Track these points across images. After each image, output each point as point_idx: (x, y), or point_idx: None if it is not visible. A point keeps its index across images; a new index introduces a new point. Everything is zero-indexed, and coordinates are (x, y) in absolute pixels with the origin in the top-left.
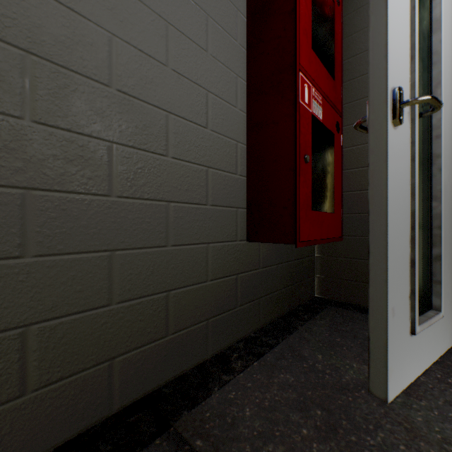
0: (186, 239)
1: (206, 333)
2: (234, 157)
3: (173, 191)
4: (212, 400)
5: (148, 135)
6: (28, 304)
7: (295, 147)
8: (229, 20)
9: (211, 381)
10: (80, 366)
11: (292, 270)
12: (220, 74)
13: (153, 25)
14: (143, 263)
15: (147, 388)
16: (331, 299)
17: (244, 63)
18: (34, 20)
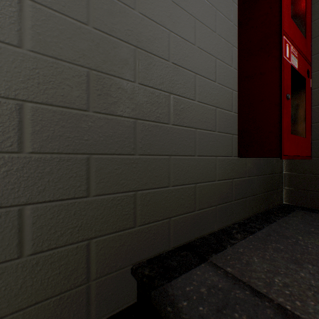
0: (204, 153)
1: (215, 214)
2: (231, 100)
3: (198, 122)
4: (228, 251)
5: (186, 88)
6: (136, 179)
7: (280, 89)
8: (227, 9)
9: (223, 242)
10: (156, 218)
11: (267, 181)
12: (223, 46)
13: (188, 22)
14: (183, 165)
15: (185, 240)
16: (298, 205)
17: (236, 37)
18: (139, 30)
